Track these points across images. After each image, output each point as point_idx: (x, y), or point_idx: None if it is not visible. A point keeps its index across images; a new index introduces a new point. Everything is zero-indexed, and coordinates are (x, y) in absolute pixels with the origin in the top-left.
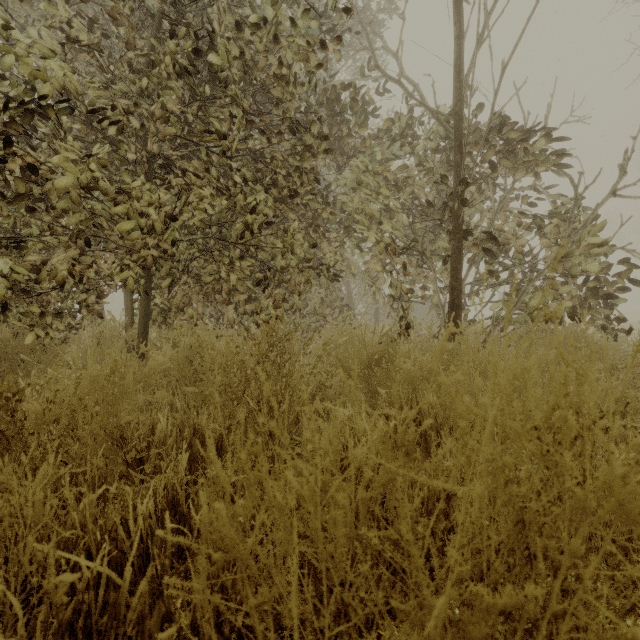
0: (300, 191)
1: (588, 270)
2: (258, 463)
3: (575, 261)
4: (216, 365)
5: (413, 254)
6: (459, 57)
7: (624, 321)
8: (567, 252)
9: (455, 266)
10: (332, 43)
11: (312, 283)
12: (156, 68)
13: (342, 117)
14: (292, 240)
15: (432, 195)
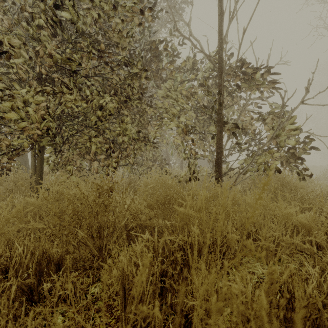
0: (132, 98)
1: (289, 144)
2: (93, 266)
3: (282, 138)
4: (51, 214)
5: (198, 133)
6: (221, 26)
7: (307, 170)
8: (278, 133)
9: (219, 141)
10: (146, 12)
11: (142, 149)
12: (37, 22)
13: (159, 57)
14: (127, 126)
15: (208, 101)
